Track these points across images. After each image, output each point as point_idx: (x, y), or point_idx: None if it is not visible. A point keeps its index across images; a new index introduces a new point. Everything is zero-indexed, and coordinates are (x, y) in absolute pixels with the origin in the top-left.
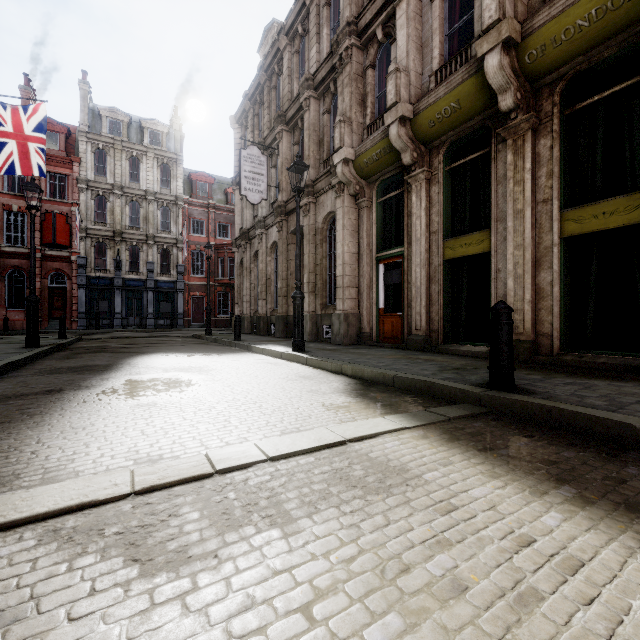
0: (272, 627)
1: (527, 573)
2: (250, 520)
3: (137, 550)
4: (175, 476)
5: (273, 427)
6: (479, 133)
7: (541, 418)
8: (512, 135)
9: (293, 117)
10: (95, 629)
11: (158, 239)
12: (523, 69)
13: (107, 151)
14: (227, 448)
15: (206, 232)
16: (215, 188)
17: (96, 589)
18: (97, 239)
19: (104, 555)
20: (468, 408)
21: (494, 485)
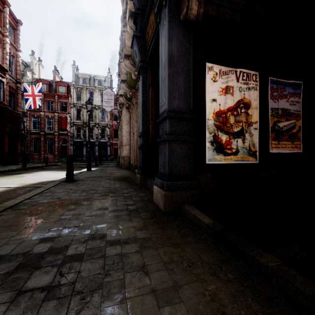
0: None
1: None
2: None
3: None
4: None
5: None
6: None
7: None
8: None
9: None
10: None
11: (100, 124)
12: (135, 64)
13: (81, 91)
14: None
15: None
16: None
17: None
18: (77, 126)
19: None
20: None
21: None
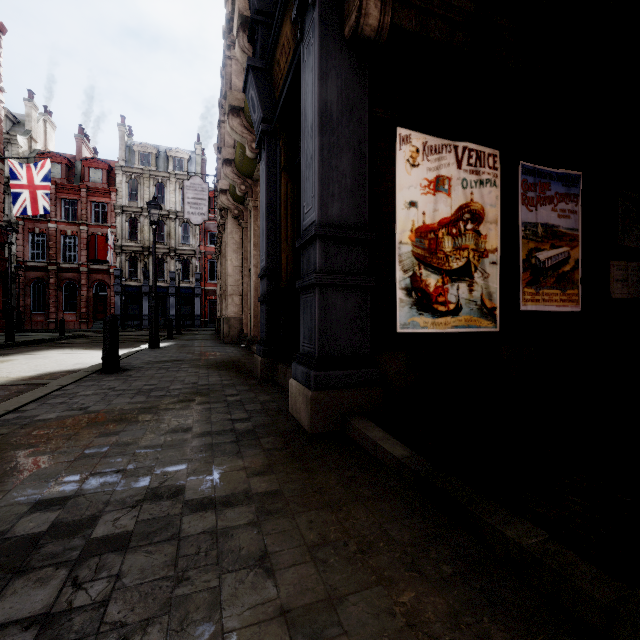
0: None
1: None
2: None
3: None
4: None
5: None
6: None
7: None
8: None
9: None
10: None
11: (179, 251)
12: (252, 126)
13: (138, 180)
14: None
15: None
16: None
17: None
18: (130, 254)
19: None
20: None
21: None
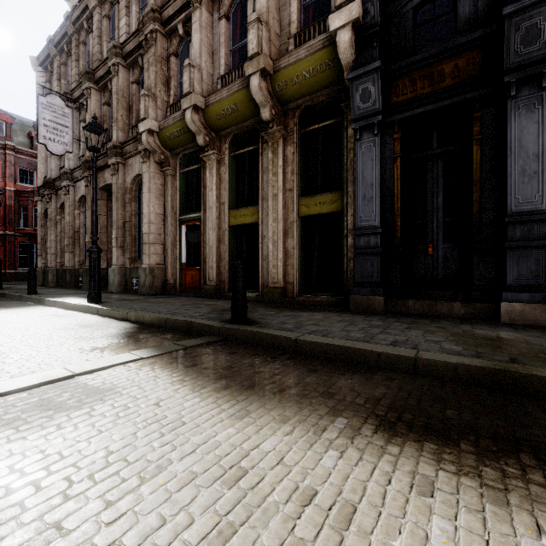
0: None
1: (139, 438)
2: None
3: None
4: None
5: (4, 374)
6: (253, 132)
7: (251, 340)
8: (271, 139)
9: (102, 78)
10: None
11: None
12: (275, 94)
13: None
14: None
15: (2, 175)
16: (15, 129)
17: None
18: None
19: None
20: (209, 338)
21: (173, 388)
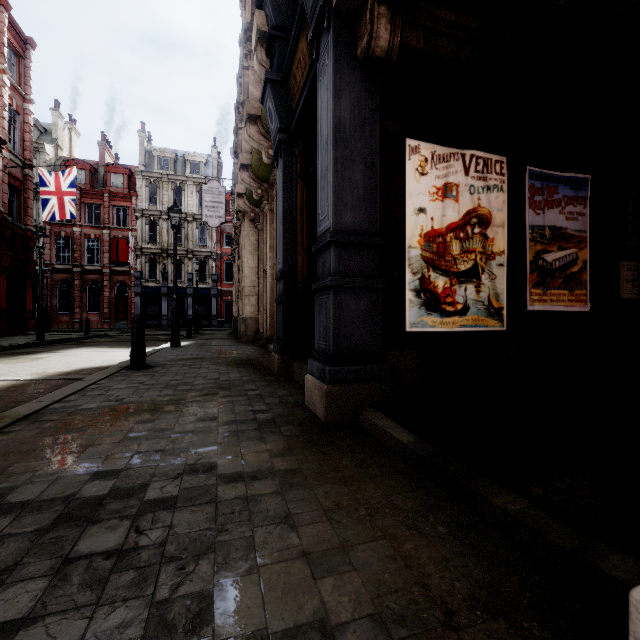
0: None
1: None
2: None
3: None
4: None
5: None
6: None
7: None
8: None
9: None
10: None
11: (196, 253)
12: (268, 133)
13: (157, 184)
14: None
15: None
16: None
17: None
18: (150, 256)
19: None
20: None
21: None
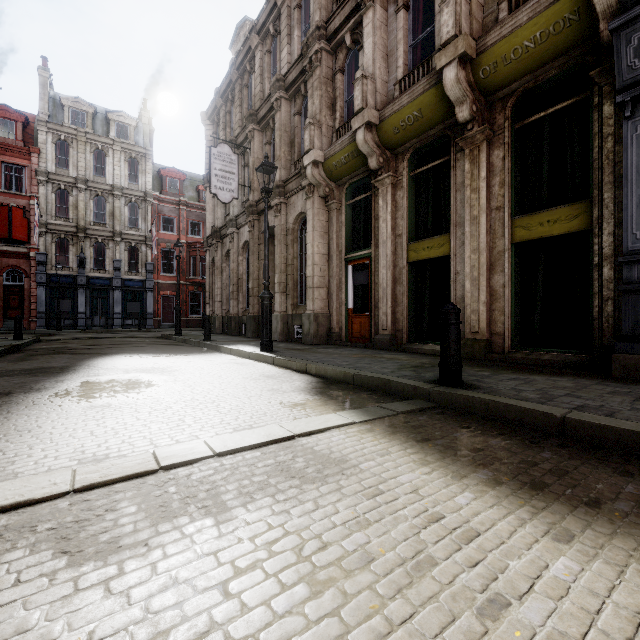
0: (188, 602)
1: (429, 544)
2: (186, 511)
3: (68, 543)
4: (118, 474)
5: (226, 425)
6: (440, 141)
7: (480, 411)
8: (469, 145)
9: (265, 117)
10: (15, 615)
11: (125, 236)
12: (478, 83)
13: (70, 142)
14: (175, 446)
15: (177, 230)
16: (187, 185)
17: (21, 580)
18: (58, 235)
19: (33, 549)
20: (418, 403)
21: (422, 471)
